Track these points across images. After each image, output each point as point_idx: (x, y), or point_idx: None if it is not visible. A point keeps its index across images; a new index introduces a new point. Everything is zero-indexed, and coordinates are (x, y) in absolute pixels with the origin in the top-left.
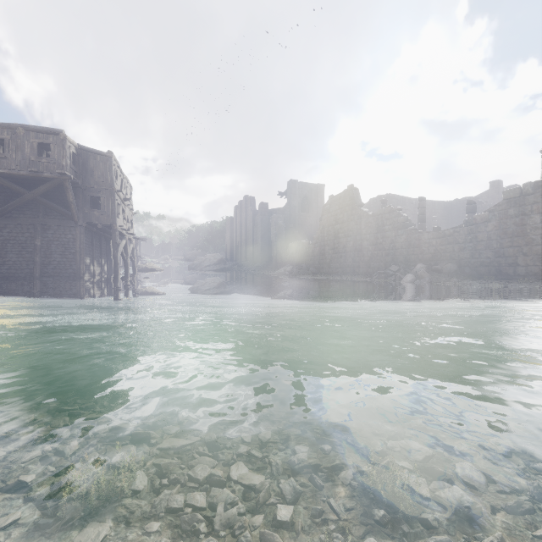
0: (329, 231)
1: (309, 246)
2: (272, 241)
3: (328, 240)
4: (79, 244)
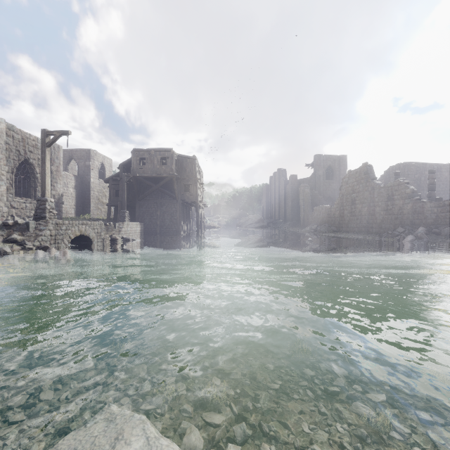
0: (347, 198)
1: (331, 209)
2: (300, 205)
3: (346, 205)
4: (178, 213)
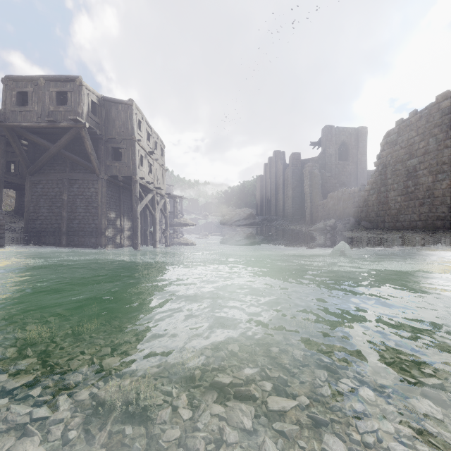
0: (396, 170)
1: (359, 193)
2: (305, 193)
3: (393, 182)
4: (100, 198)
